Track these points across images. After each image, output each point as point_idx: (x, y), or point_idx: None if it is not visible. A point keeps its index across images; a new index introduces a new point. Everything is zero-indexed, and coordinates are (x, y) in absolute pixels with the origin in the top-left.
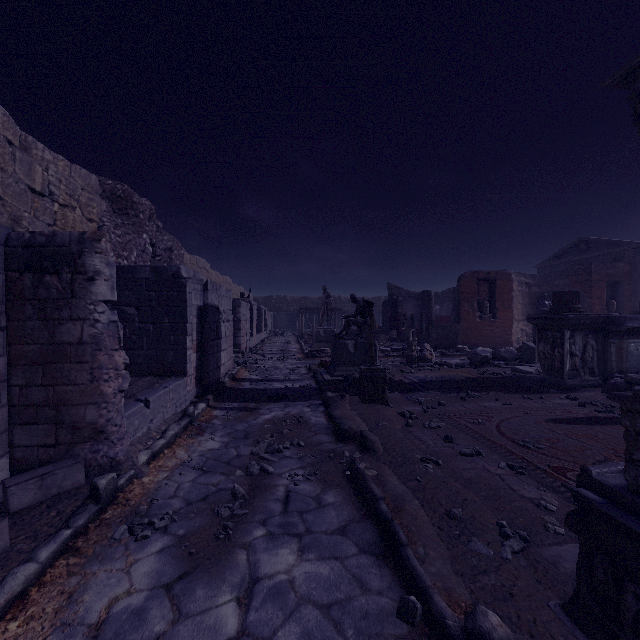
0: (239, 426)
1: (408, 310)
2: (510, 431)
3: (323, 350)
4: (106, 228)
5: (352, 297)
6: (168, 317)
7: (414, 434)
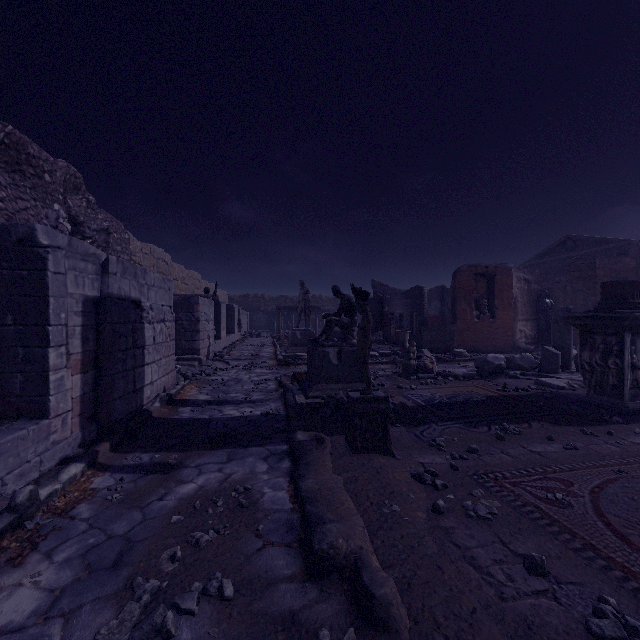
0: (121, 523)
1: (396, 309)
2: (633, 529)
3: (299, 356)
4: None
5: (334, 289)
6: (13, 314)
7: (456, 541)
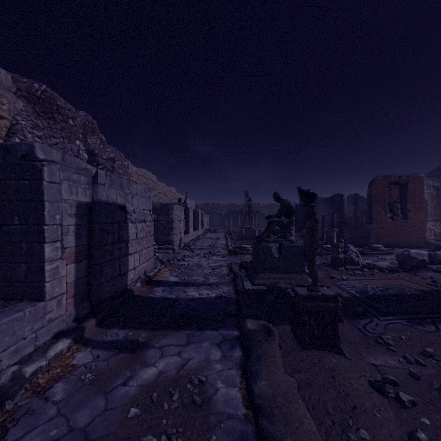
0: (84, 411)
1: (319, 212)
2: None
3: (245, 247)
4: (19, 126)
5: (275, 195)
6: (18, 216)
7: None
